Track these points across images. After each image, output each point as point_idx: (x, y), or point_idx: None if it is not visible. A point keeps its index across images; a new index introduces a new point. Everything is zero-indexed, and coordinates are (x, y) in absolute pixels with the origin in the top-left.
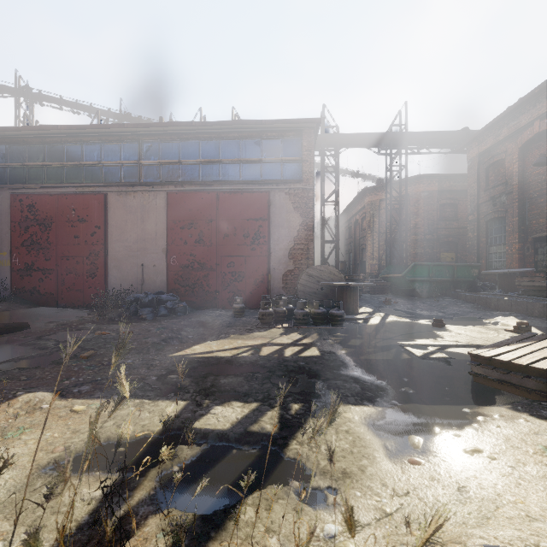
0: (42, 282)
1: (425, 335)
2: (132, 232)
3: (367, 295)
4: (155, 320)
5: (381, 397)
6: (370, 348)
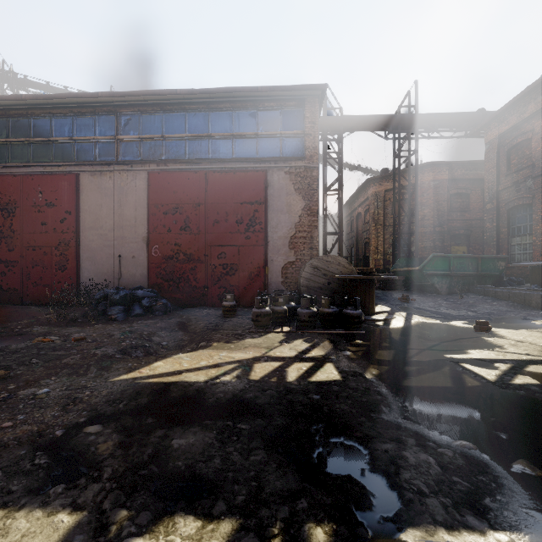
0: (4, 276)
1: (474, 343)
2: (108, 219)
3: (378, 291)
4: (126, 322)
5: (491, 495)
6: (409, 365)
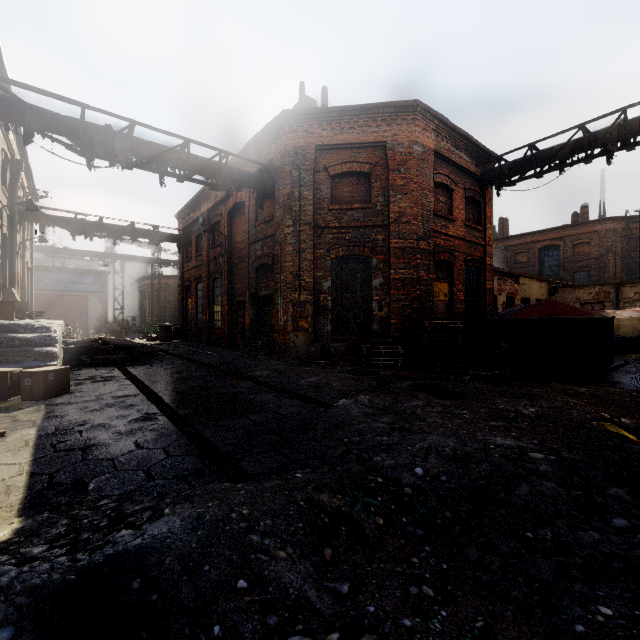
0: None
1: None
2: None
3: (133, 334)
4: None
5: None
6: None
